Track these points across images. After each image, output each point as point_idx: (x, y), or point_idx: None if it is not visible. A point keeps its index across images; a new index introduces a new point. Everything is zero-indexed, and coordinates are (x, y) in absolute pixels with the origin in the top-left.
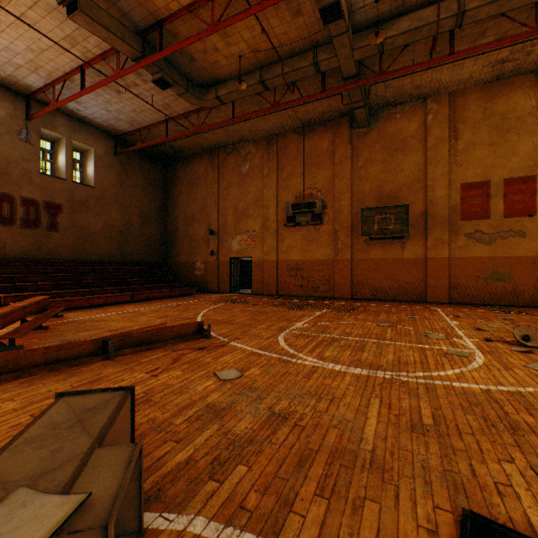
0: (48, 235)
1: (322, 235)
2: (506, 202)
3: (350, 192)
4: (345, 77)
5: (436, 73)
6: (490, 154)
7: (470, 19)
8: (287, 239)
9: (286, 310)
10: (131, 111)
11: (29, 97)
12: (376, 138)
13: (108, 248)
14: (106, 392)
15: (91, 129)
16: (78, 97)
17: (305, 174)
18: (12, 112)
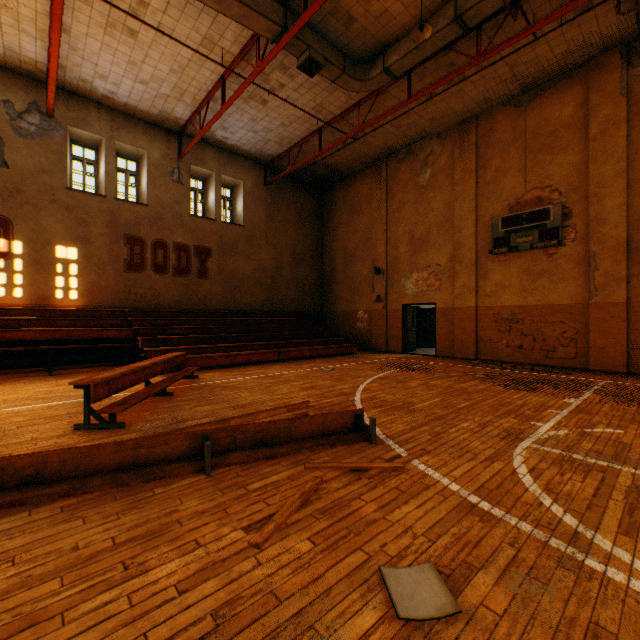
0: (198, 283)
1: (561, 264)
2: None
3: (623, 183)
4: None
5: None
6: None
7: None
8: (494, 273)
9: (502, 390)
10: (279, 126)
11: (180, 134)
12: None
13: (257, 296)
14: None
15: (240, 159)
16: (220, 115)
17: (527, 167)
18: (165, 152)
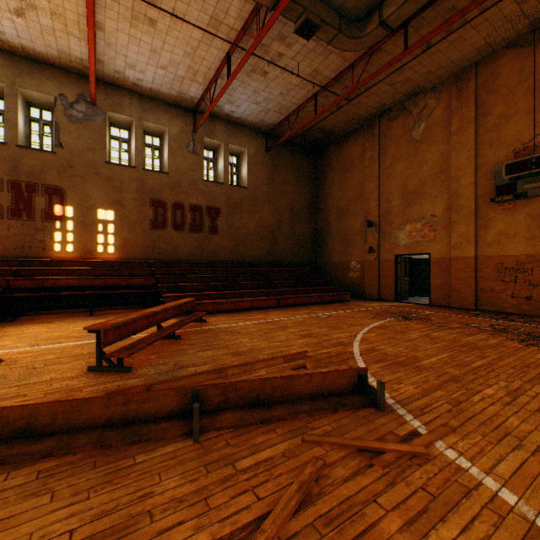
0: (209, 238)
1: None
2: None
3: None
4: None
5: None
6: None
7: None
8: (496, 222)
9: (519, 347)
10: (278, 95)
11: (194, 112)
12: None
13: (259, 248)
14: None
15: (244, 130)
16: (225, 89)
17: (536, 109)
18: (182, 128)
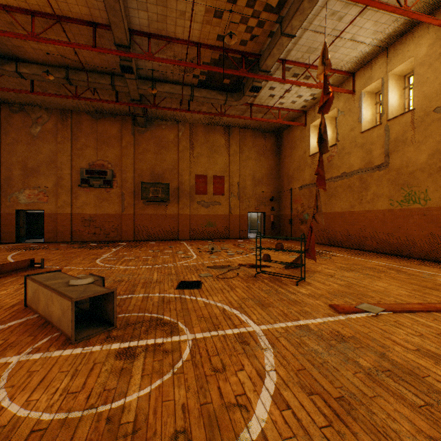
0: None
1: (112, 196)
2: (214, 187)
3: (133, 169)
4: (132, 99)
5: (183, 112)
6: (208, 161)
7: (196, 100)
8: (82, 196)
9: (89, 250)
10: None
11: None
12: (150, 136)
13: None
14: (50, 273)
15: None
16: None
17: (98, 149)
18: None
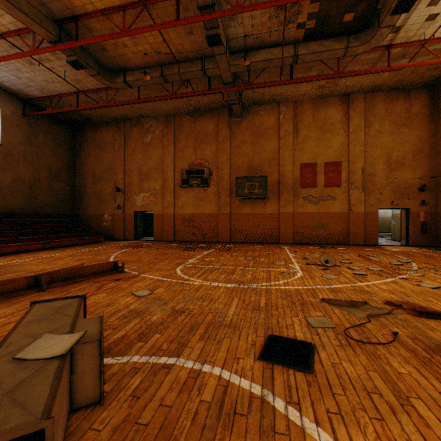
0: None
1: (209, 195)
2: (325, 177)
3: (229, 164)
4: (224, 82)
5: (285, 88)
6: (317, 145)
7: (301, 60)
8: (183, 197)
9: (182, 251)
10: (42, 80)
11: None
12: (247, 126)
13: (16, 201)
14: (67, 299)
15: None
16: None
17: (196, 148)
18: None
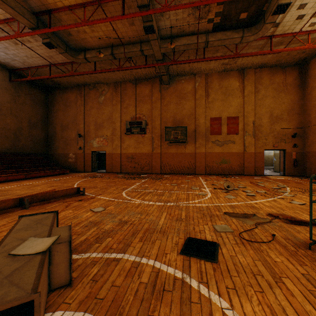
0: None
1: (145, 140)
2: (228, 127)
3: (160, 118)
4: (157, 59)
5: (199, 64)
6: (222, 105)
7: (211, 45)
8: (127, 141)
9: (126, 180)
10: (24, 56)
11: None
12: (172, 91)
13: (4, 144)
14: (45, 214)
15: None
16: None
17: (136, 106)
18: None
